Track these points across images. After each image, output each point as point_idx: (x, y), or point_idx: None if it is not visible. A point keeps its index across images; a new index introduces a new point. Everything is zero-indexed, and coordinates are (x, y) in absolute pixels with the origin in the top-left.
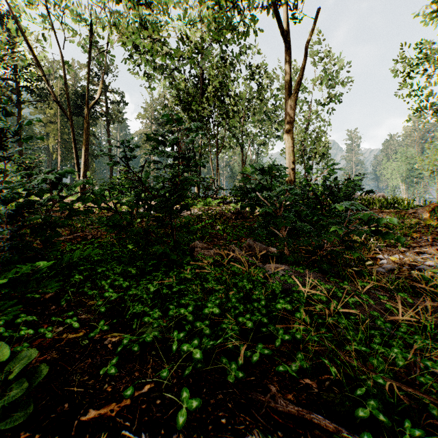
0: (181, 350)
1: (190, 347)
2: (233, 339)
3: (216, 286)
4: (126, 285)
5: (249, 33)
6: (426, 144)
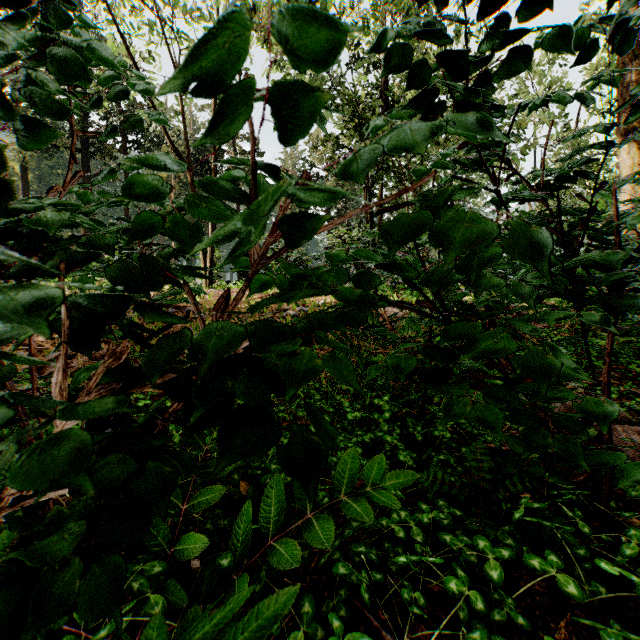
0: None
1: None
2: None
3: None
4: None
5: None
6: None
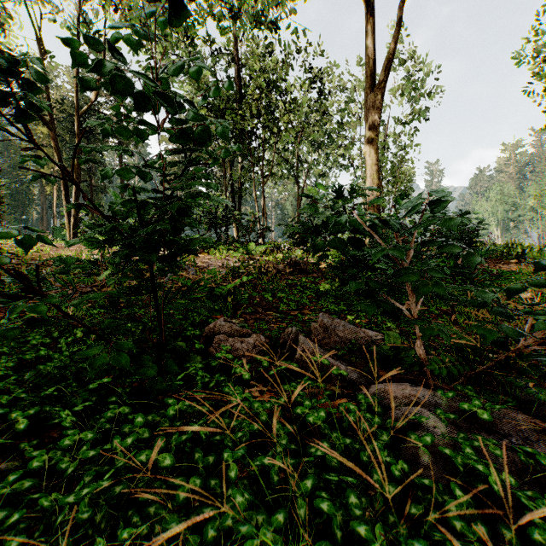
0: None
1: None
2: None
3: (249, 533)
4: None
5: None
6: None
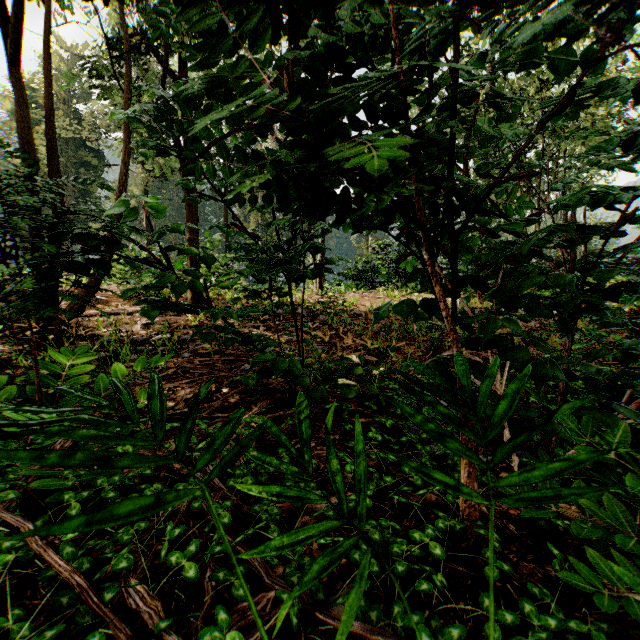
0: None
1: None
2: None
3: None
4: None
5: None
6: None
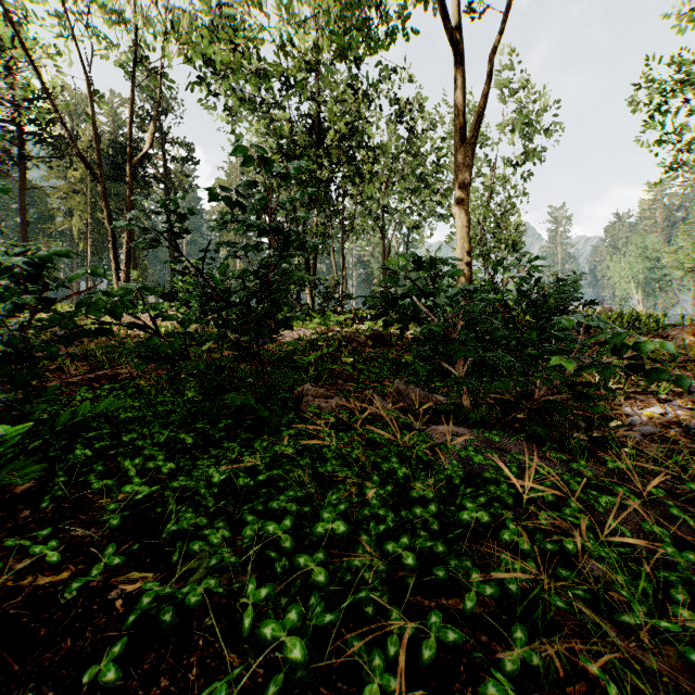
0: (258, 635)
1: (280, 630)
2: (376, 594)
3: (340, 470)
4: (170, 468)
5: (396, 37)
6: (682, 225)
